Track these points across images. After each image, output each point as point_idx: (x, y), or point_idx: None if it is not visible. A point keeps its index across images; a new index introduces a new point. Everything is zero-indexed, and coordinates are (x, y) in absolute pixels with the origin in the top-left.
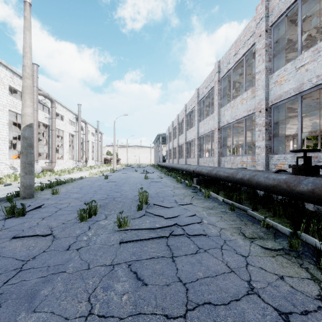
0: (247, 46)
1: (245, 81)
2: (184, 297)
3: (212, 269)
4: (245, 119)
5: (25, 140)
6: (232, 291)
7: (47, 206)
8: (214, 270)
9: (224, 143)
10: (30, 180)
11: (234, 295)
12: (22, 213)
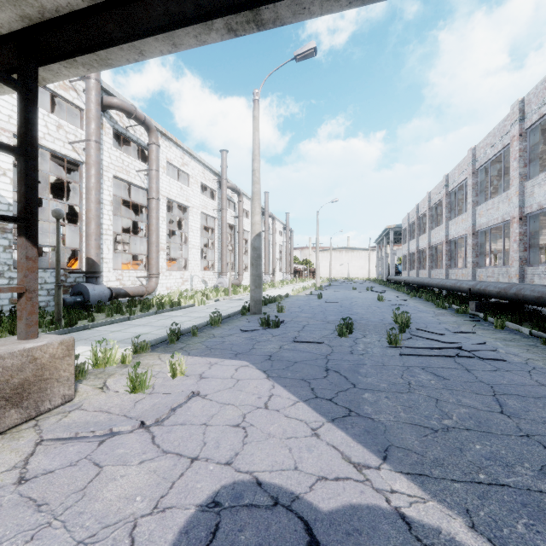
0: None
1: None
2: (490, 389)
3: (518, 381)
4: None
5: (255, 251)
6: (542, 393)
7: (287, 322)
8: (520, 382)
9: (532, 242)
10: (260, 294)
11: (544, 395)
12: (276, 325)
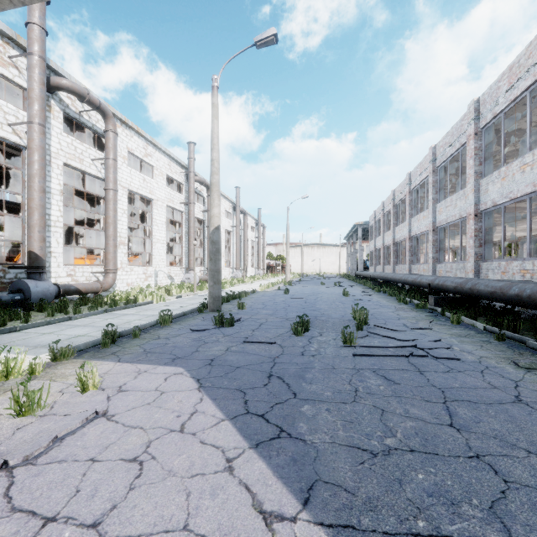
0: (534, 74)
1: (529, 134)
2: (441, 394)
3: (470, 384)
4: (529, 199)
5: (214, 245)
6: (494, 398)
7: (244, 319)
8: (472, 385)
9: (487, 239)
10: (219, 291)
11: (496, 400)
12: (231, 323)
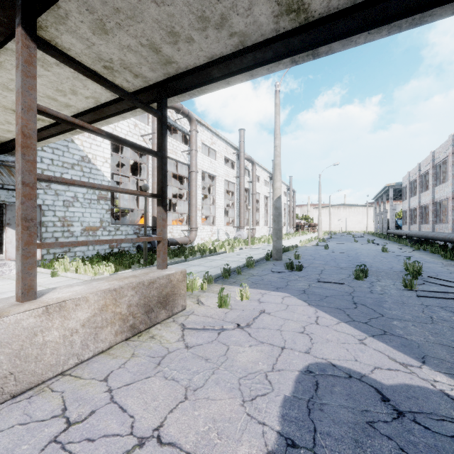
0: None
1: None
2: None
3: None
4: None
5: (277, 210)
6: None
7: (305, 267)
8: None
9: None
10: (280, 244)
11: None
12: (299, 268)
